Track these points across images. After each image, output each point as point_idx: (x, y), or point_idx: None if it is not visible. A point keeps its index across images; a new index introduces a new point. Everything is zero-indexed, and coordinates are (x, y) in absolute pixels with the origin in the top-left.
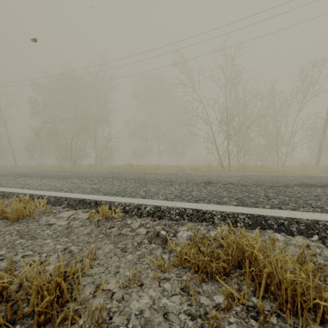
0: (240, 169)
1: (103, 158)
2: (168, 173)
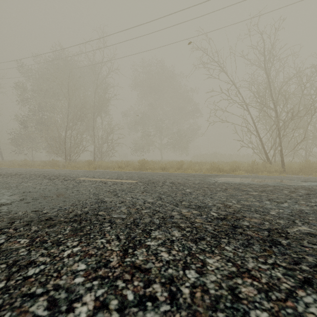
0: (302, 169)
1: (102, 152)
2: (285, 187)
